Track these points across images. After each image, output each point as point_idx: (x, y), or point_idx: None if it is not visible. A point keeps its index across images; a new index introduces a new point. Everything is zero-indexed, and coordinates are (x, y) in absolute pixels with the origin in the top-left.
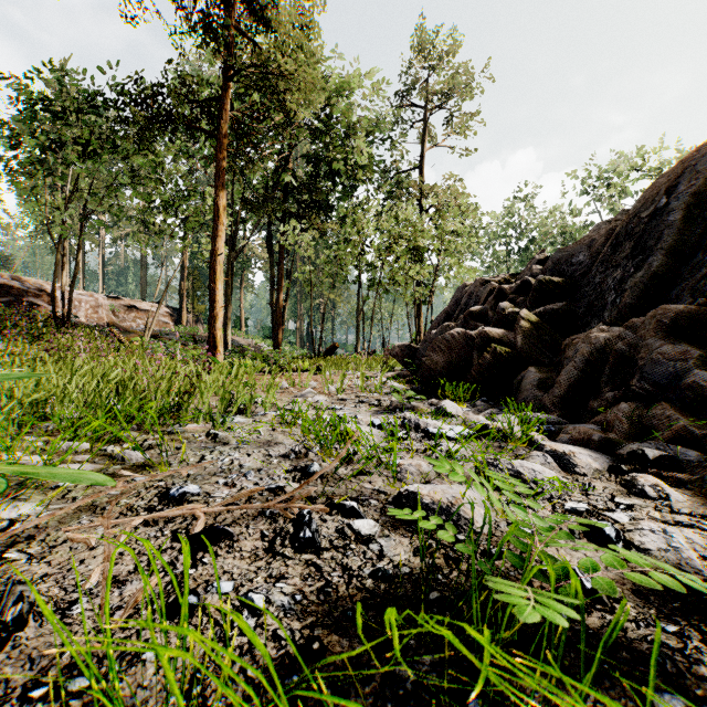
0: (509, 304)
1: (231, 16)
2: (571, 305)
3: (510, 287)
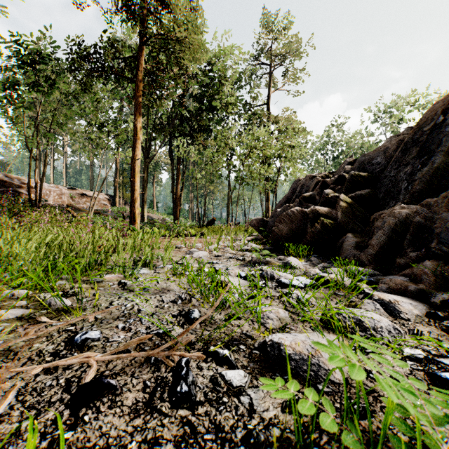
0: (331, 191)
1: (145, 2)
2: (374, 191)
3: (331, 180)
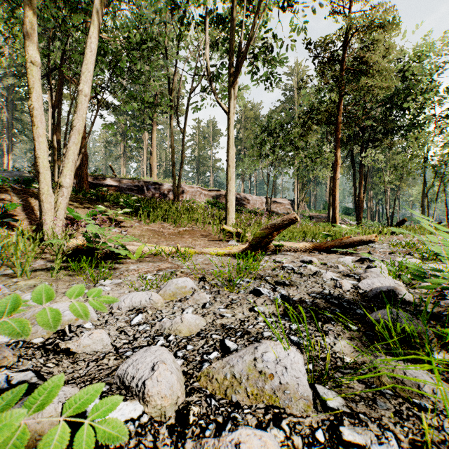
0: None
1: (342, 65)
2: None
3: None
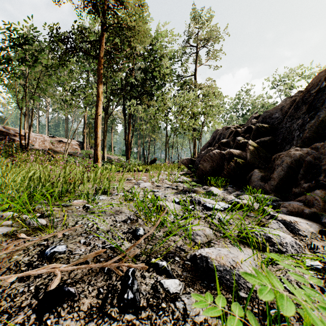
0: (242, 138)
1: (105, 0)
2: (273, 138)
3: (241, 130)
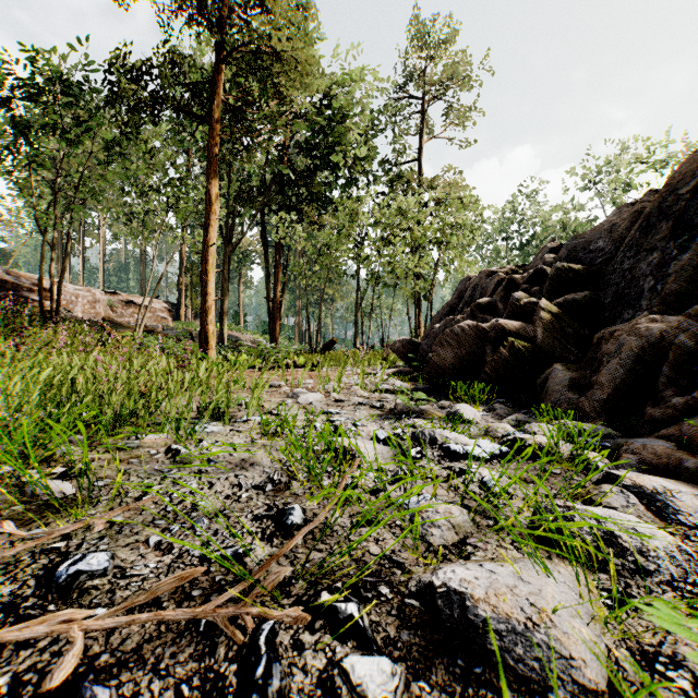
0: (524, 294)
1: None
2: (595, 295)
3: (522, 277)
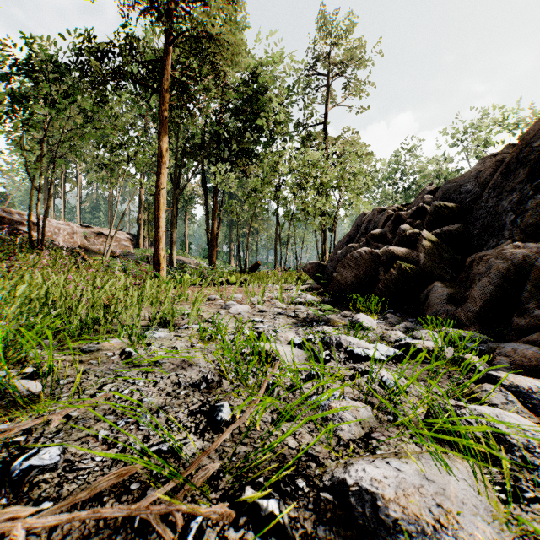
0: (409, 226)
1: None
2: (465, 227)
3: (407, 213)
